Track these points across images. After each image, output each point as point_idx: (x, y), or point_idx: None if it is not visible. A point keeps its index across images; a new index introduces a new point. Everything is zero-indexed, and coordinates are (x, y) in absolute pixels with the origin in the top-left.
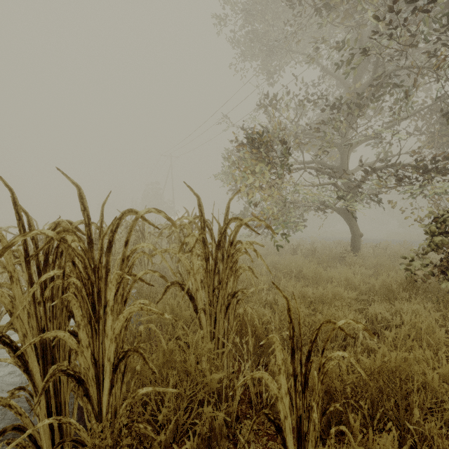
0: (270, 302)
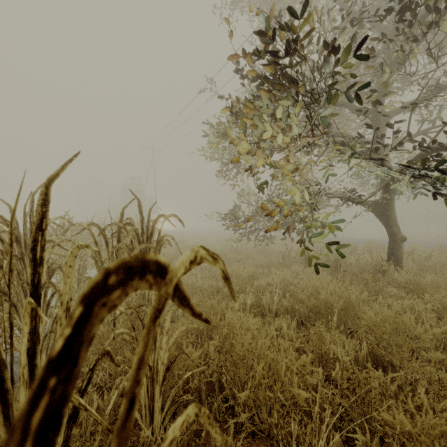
0: None
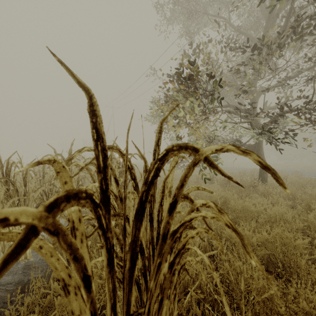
0: (204, 246)
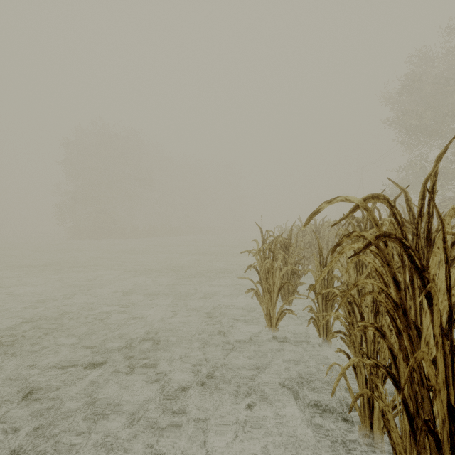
0: None
